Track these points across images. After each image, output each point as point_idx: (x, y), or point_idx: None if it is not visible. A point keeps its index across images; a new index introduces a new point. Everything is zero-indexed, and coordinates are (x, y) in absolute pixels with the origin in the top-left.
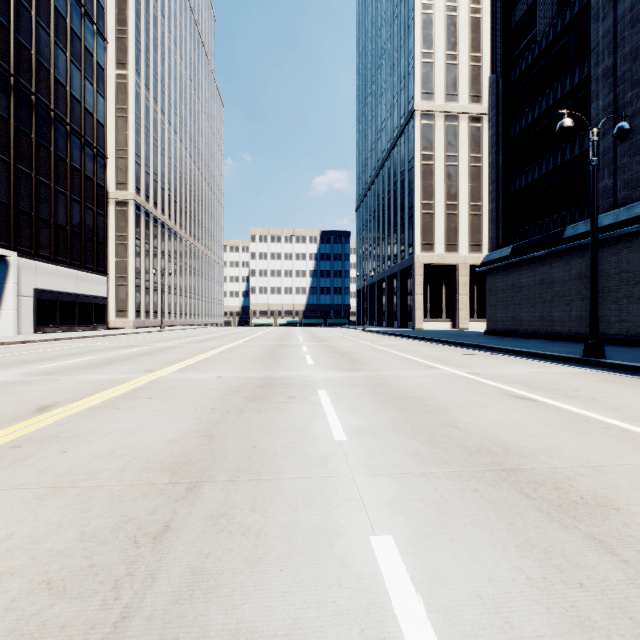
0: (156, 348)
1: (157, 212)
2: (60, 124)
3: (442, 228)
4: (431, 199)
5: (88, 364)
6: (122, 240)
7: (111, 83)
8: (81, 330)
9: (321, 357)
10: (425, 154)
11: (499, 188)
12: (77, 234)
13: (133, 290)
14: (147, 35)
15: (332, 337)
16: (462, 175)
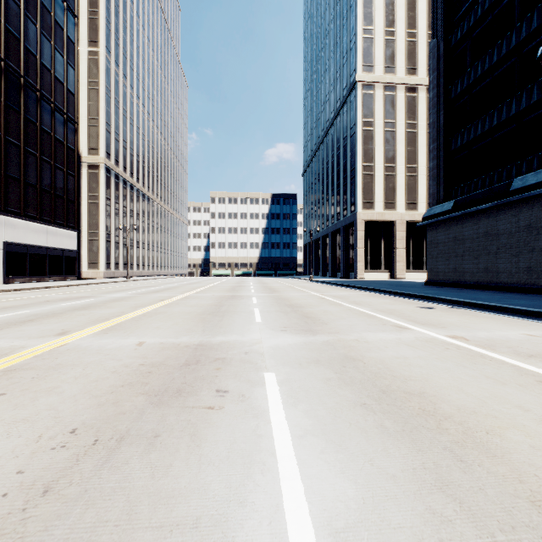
0: (103, 300)
1: (126, 175)
2: (30, 90)
3: (381, 188)
4: (371, 161)
5: (3, 322)
6: (94, 199)
7: (84, 59)
8: (51, 280)
9: (271, 312)
10: (366, 121)
11: (440, 146)
12: (47, 192)
13: (103, 244)
14: (117, 17)
15: (282, 287)
16: (399, 140)
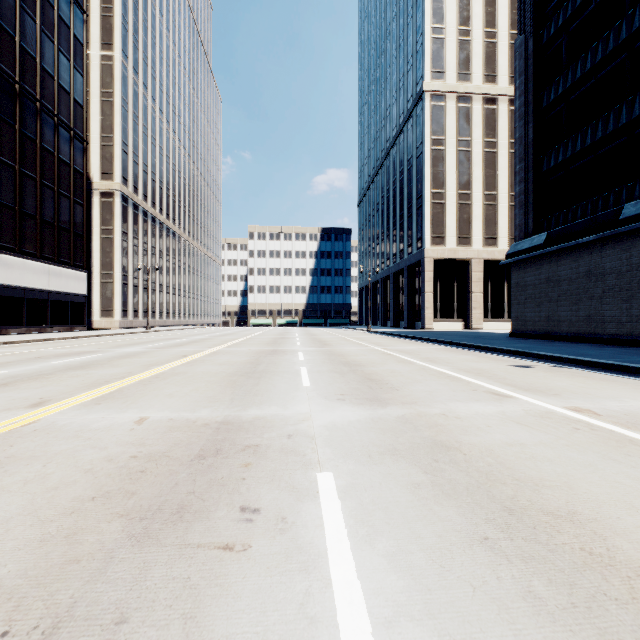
0: (110, 356)
1: (147, 205)
2: (28, 99)
3: (454, 219)
4: (442, 188)
5: None
6: (107, 234)
7: (95, 65)
8: (54, 331)
9: (322, 372)
10: (435, 138)
11: (529, 166)
12: (49, 224)
13: (119, 288)
14: (135, 15)
15: (334, 340)
16: (476, 162)
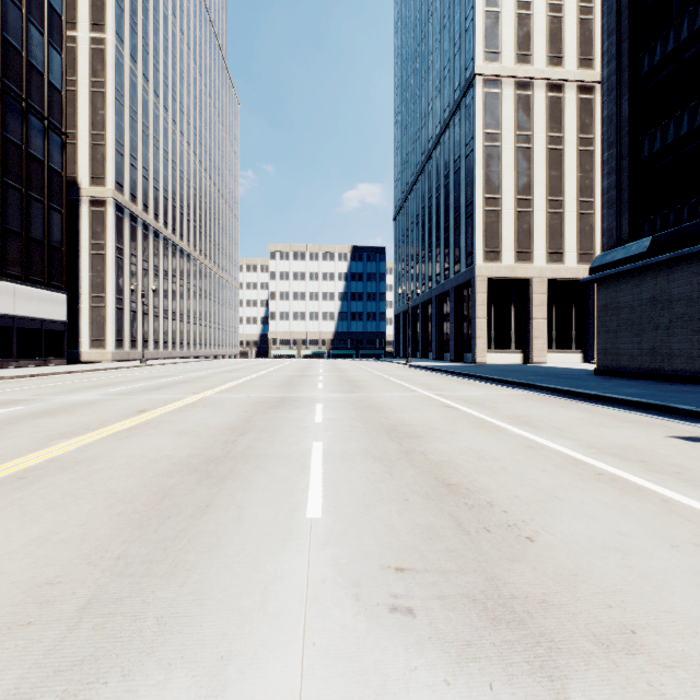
0: (28, 411)
1: (148, 217)
2: None
3: (511, 230)
4: (497, 192)
5: None
6: (98, 249)
7: (84, 49)
8: (22, 366)
9: (350, 458)
10: (489, 133)
11: (622, 152)
12: (15, 233)
13: (112, 313)
14: None
15: (368, 379)
16: (538, 161)
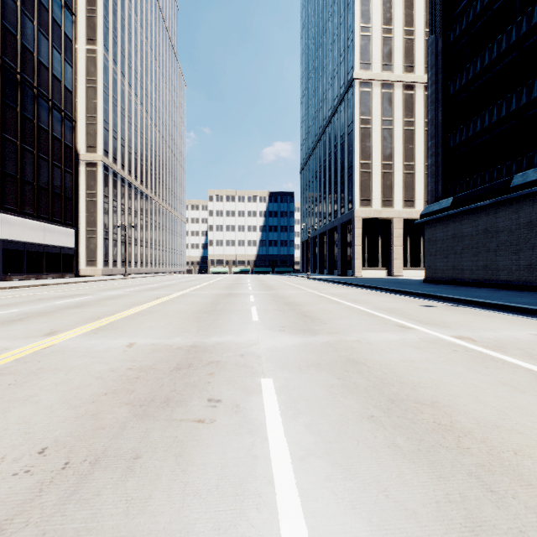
0: (98, 298)
1: (124, 173)
2: (27, 87)
3: (379, 185)
4: (369, 159)
5: None
6: (92, 197)
7: (82, 57)
8: (49, 278)
9: (268, 310)
10: (363, 118)
11: (438, 143)
12: (45, 189)
13: (101, 242)
14: (115, 16)
15: (279, 285)
16: (397, 137)
